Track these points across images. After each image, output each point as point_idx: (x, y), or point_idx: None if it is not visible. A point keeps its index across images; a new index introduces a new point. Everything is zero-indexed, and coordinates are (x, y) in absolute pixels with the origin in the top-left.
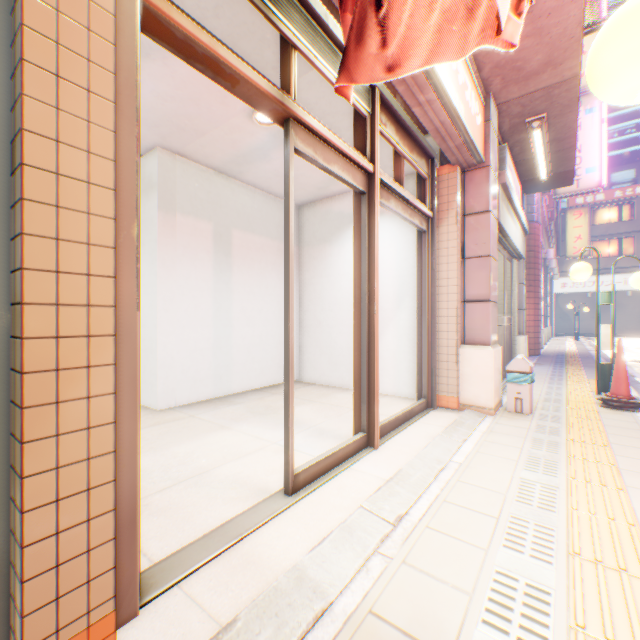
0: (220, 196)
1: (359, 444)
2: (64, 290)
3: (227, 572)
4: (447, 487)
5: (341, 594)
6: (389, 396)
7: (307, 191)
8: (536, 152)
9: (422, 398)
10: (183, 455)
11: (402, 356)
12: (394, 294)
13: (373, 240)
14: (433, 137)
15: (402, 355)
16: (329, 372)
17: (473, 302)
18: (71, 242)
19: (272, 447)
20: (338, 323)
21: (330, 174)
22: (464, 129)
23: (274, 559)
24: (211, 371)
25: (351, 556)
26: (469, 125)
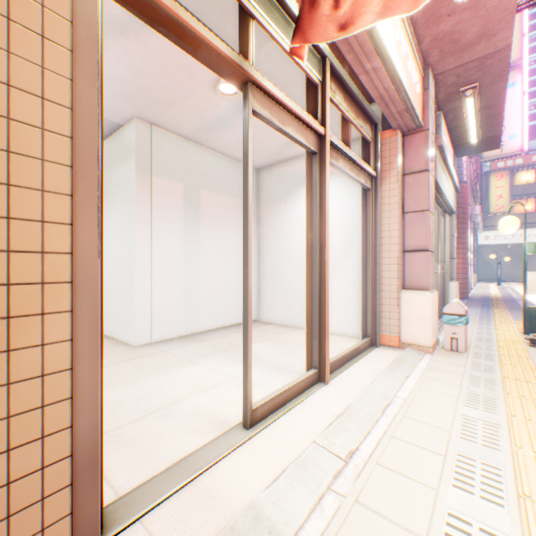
0: (189, 160)
1: (311, 380)
2: (16, 236)
3: (187, 507)
4: (394, 423)
5: (296, 535)
6: (336, 334)
7: (265, 156)
8: (468, 118)
9: (366, 337)
10: (154, 387)
11: (348, 299)
12: (341, 245)
13: (324, 195)
14: (377, 103)
15: (348, 299)
16: (284, 313)
17: (412, 252)
18: (23, 188)
19: (233, 381)
20: (292, 270)
21: (285, 135)
22: (406, 95)
23: (232, 494)
24: (182, 312)
25: (305, 493)
26: (410, 92)
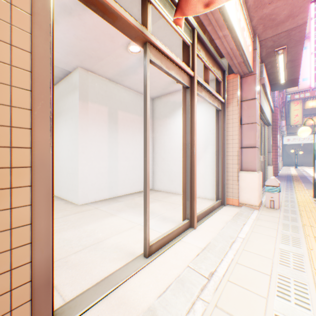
0: (111, 93)
1: (185, 226)
2: None
3: (108, 310)
4: (237, 254)
5: None
6: (200, 198)
7: (157, 90)
8: (279, 68)
9: (218, 199)
10: (89, 231)
11: (207, 177)
12: (203, 144)
13: (193, 113)
14: (225, 57)
15: (207, 176)
16: (168, 185)
17: (246, 148)
18: None
19: (138, 227)
20: (173, 159)
21: (169, 76)
22: (243, 52)
23: (137, 301)
24: (107, 184)
25: (183, 301)
26: (245, 51)
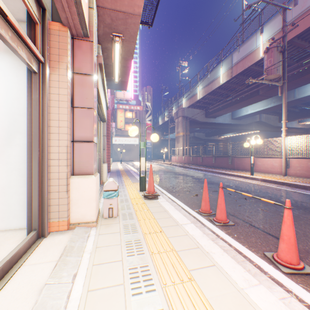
0: None
1: None
2: None
3: None
4: None
5: None
6: None
7: None
8: (116, 61)
9: (33, 231)
10: None
11: (14, 190)
12: (4, 130)
13: None
14: None
15: (14, 189)
16: None
17: (81, 142)
18: None
19: None
20: None
21: None
22: None
23: None
24: None
25: None
26: None
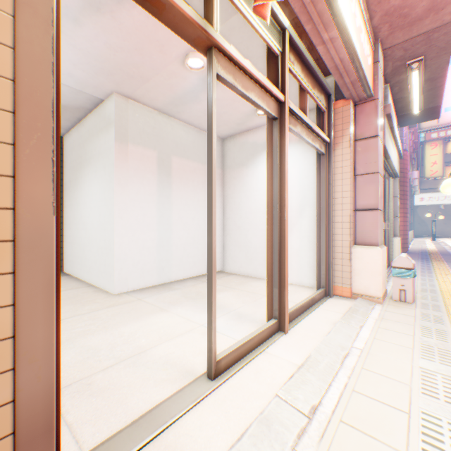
0: (162, 131)
1: (272, 329)
2: None
3: None
4: (353, 375)
5: None
6: (293, 285)
7: (229, 126)
8: (412, 90)
9: (321, 288)
10: (127, 335)
11: (303, 253)
12: (297, 205)
13: (283, 158)
14: (332, 74)
15: (303, 253)
16: (245, 265)
17: (363, 210)
18: None
19: (199, 329)
20: (252, 227)
21: (247, 100)
22: (359, 65)
23: None
24: (155, 264)
25: None
26: (363, 63)
